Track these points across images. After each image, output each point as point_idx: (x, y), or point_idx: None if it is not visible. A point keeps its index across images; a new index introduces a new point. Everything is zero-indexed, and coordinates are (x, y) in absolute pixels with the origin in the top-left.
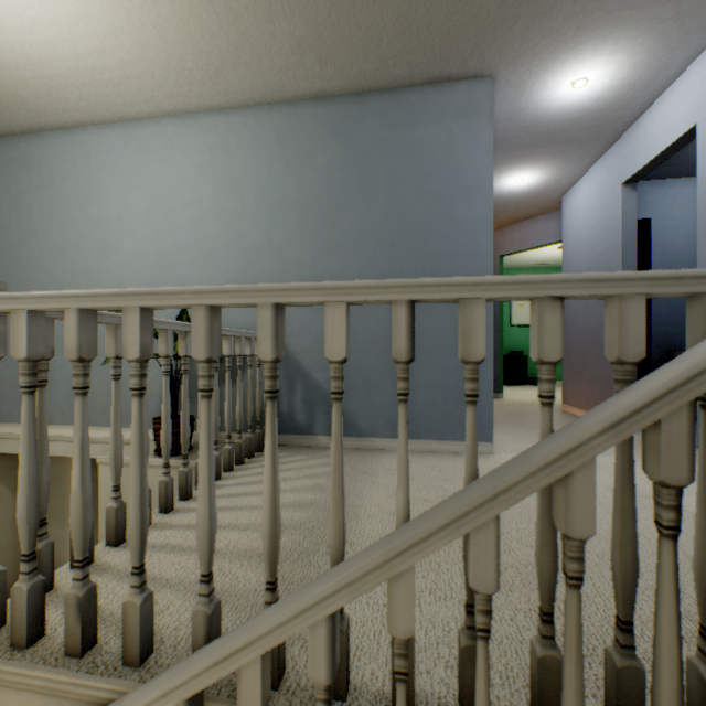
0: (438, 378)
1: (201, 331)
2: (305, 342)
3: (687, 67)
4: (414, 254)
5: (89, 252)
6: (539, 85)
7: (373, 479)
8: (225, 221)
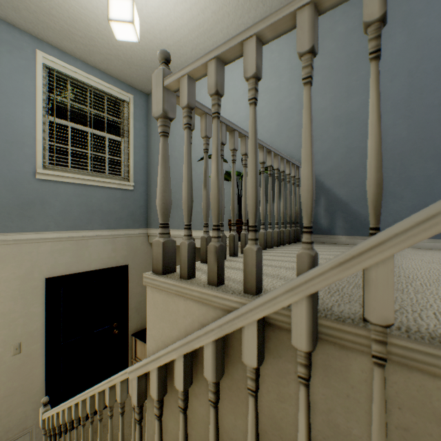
0: None
1: (304, 28)
2: (326, 167)
3: None
4: (435, 75)
5: (195, 135)
6: None
7: (401, 256)
8: (268, 96)
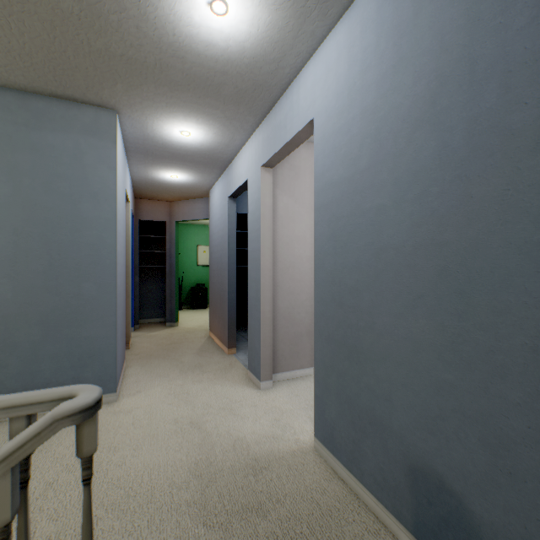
0: (66, 348)
1: None
2: None
3: (246, 143)
4: (41, 241)
5: None
6: (158, 126)
7: None
8: None
